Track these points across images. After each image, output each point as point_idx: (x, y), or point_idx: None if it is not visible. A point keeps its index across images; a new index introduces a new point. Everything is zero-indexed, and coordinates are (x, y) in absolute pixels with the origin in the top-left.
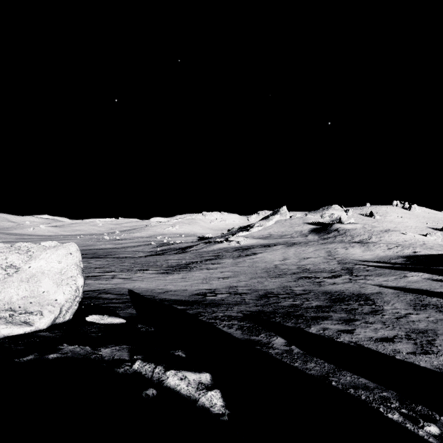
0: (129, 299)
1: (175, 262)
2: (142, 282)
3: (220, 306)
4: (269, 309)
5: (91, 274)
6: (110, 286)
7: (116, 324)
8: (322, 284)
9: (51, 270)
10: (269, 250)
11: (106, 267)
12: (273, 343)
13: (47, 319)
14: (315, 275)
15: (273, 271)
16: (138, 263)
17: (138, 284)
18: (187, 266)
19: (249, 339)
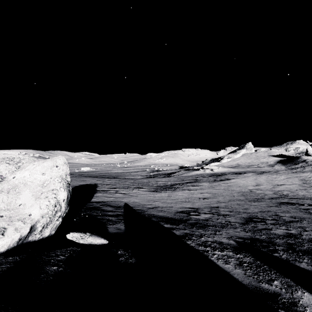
0: (122, 212)
1: (162, 183)
2: (136, 197)
3: (206, 228)
4: (263, 238)
5: (102, 189)
6: (112, 199)
7: (96, 245)
8: (311, 211)
9: (33, 182)
10: (241, 176)
11: (114, 184)
12: (302, 305)
13: (6, 240)
14: (297, 202)
15: (249, 195)
16: (136, 182)
17: (133, 199)
18: (171, 187)
19: (260, 288)
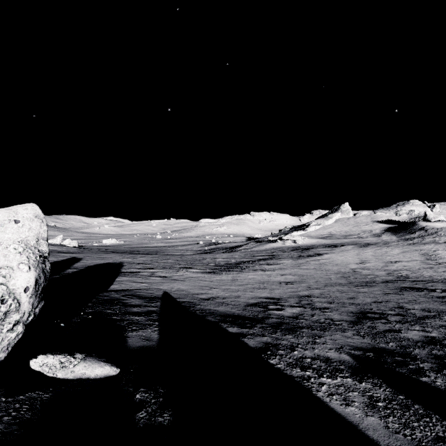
0: (157, 307)
1: (223, 261)
2: (182, 283)
3: (299, 333)
4: (392, 347)
5: (129, 270)
6: (143, 286)
7: (92, 381)
8: None
9: None
10: (337, 250)
11: (149, 263)
12: None
13: None
14: (424, 286)
15: (353, 277)
16: (183, 260)
17: (177, 285)
18: (237, 266)
19: None
